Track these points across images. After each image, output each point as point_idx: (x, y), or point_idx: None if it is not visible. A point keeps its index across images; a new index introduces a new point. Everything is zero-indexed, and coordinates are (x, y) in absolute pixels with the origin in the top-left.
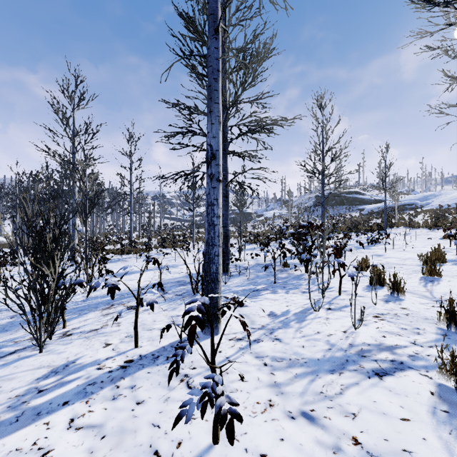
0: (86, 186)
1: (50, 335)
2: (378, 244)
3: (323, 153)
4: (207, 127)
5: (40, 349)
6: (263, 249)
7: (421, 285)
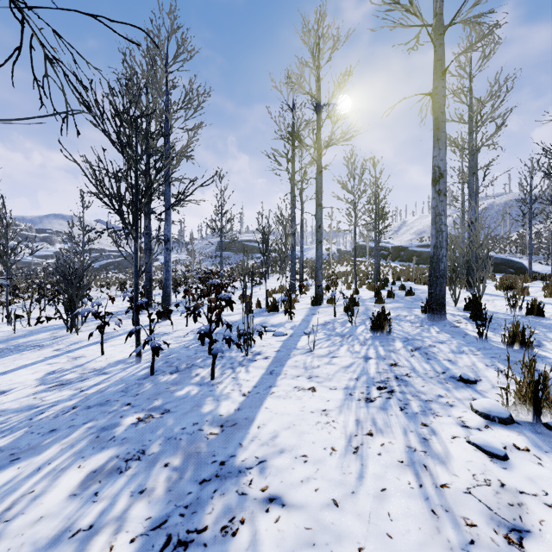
0: (7, 233)
1: (71, 331)
2: (260, 286)
3: (222, 214)
4: (165, 226)
5: (78, 333)
6: (175, 291)
7: (262, 301)
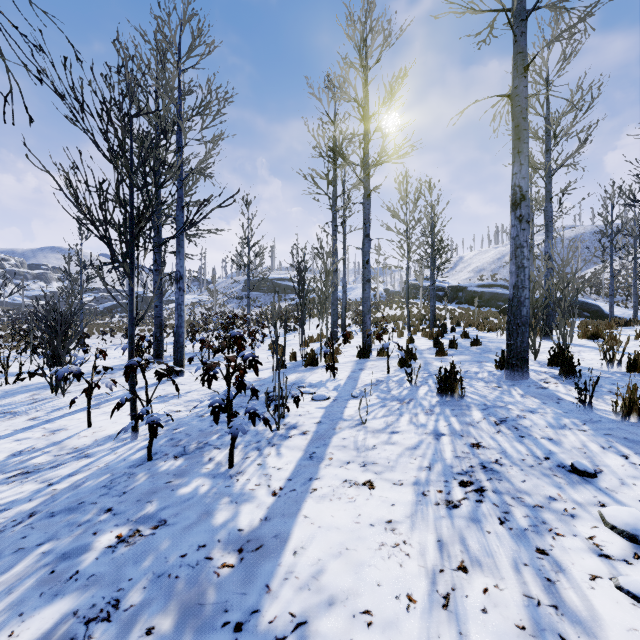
0: None
1: (56, 392)
2: (295, 333)
3: (249, 247)
4: (177, 260)
5: (64, 395)
6: (192, 339)
7: (298, 351)
